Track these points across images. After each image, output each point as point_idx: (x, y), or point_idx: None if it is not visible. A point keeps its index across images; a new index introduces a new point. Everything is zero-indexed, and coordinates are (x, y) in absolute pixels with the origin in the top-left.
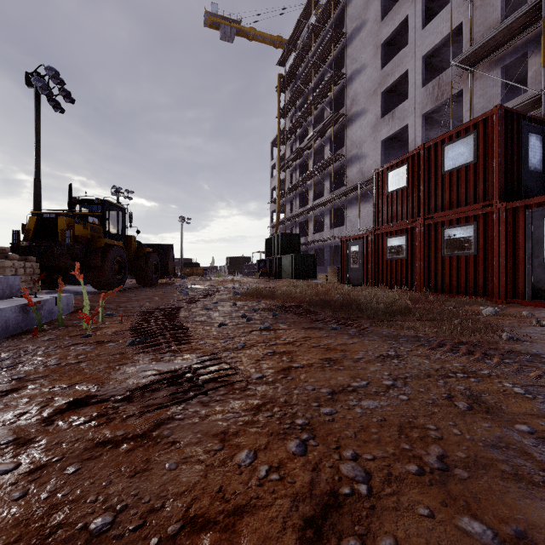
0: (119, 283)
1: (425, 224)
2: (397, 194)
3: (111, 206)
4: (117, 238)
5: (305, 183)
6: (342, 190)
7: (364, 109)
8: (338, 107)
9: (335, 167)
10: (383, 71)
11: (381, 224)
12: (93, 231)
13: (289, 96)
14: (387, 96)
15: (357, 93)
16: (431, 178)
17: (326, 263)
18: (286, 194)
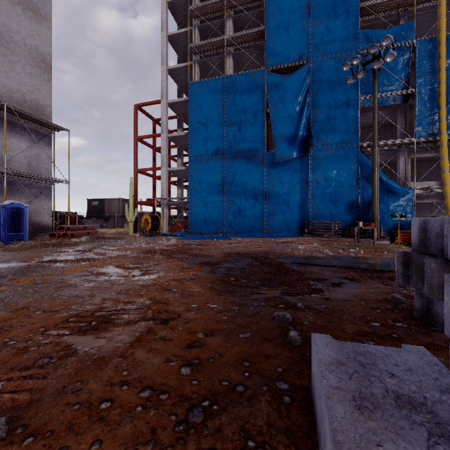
0: None
1: None
2: None
3: None
4: None
5: None
6: None
7: None
8: None
9: None
10: None
11: None
12: None
13: None
14: None
15: None
16: None
17: None
18: None
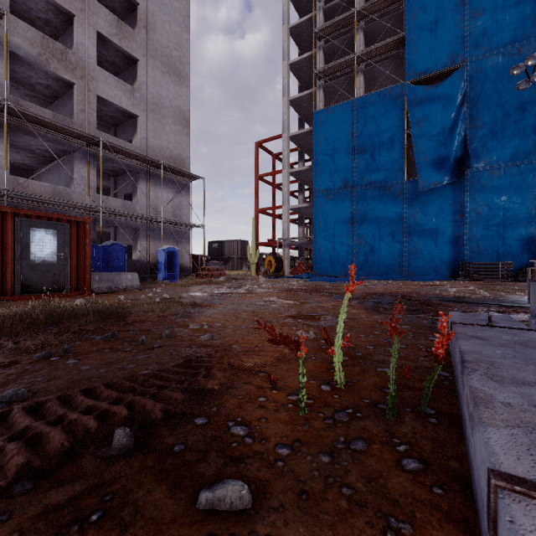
0: None
1: None
2: None
3: None
4: None
5: None
6: None
7: None
8: None
9: None
10: None
11: None
12: None
13: None
14: None
15: None
16: None
17: None
18: None
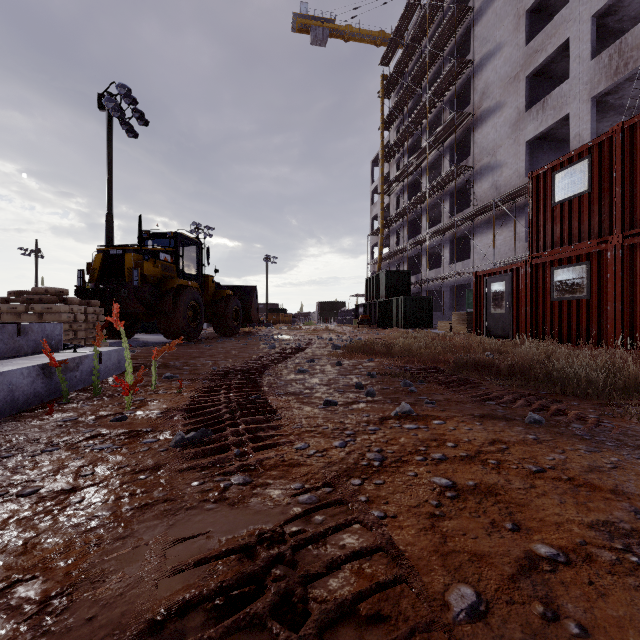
0: (194, 332)
1: (624, 245)
2: (570, 204)
3: (185, 241)
4: (193, 278)
5: (416, 207)
6: (469, 212)
7: (500, 103)
8: (461, 107)
9: (458, 183)
10: (529, 48)
11: (541, 249)
12: (164, 270)
13: (395, 101)
14: (533, 82)
15: (489, 83)
16: (636, 173)
17: (445, 308)
18: (391, 223)
